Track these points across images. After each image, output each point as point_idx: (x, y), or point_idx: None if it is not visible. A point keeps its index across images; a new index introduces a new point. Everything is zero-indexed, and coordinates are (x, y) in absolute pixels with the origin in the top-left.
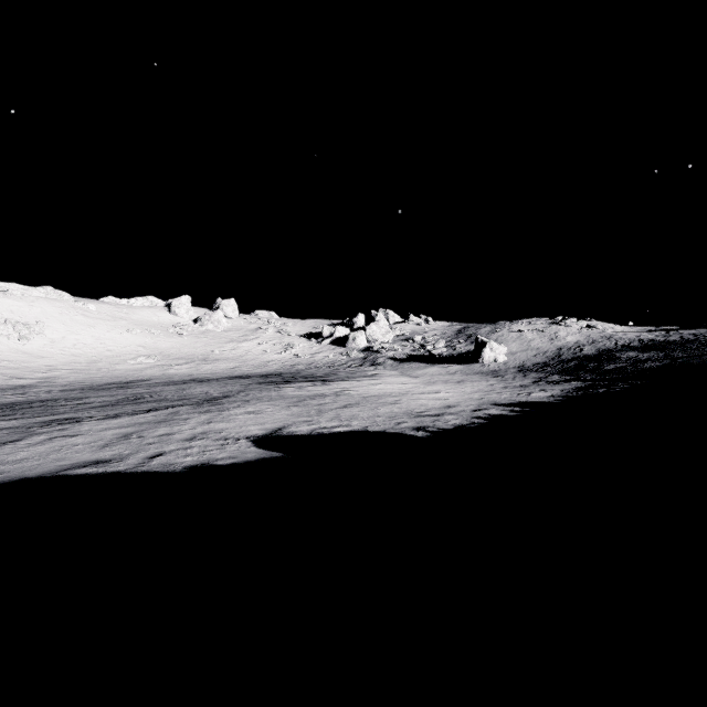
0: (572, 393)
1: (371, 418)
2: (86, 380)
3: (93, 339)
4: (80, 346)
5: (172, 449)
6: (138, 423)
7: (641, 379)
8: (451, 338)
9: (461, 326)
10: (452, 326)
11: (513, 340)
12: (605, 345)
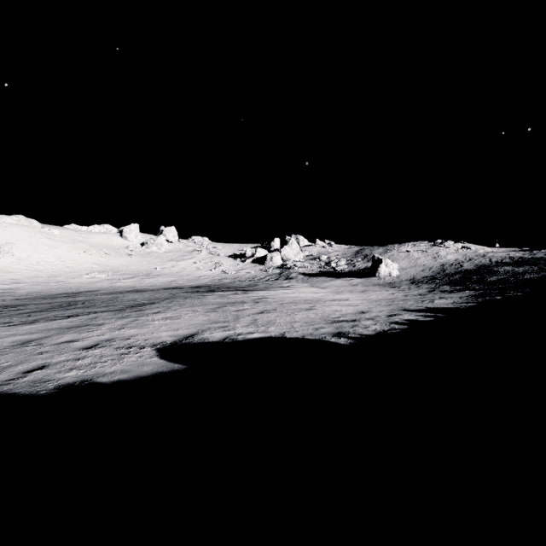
0: (472, 300)
1: (288, 323)
2: (43, 291)
3: (55, 258)
4: (43, 263)
5: (61, 359)
6: (48, 329)
7: (529, 288)
8: (350, 257)
9: (358, 248)
10: (351, 248)
11: (402, 259)
12: (481, 261)
